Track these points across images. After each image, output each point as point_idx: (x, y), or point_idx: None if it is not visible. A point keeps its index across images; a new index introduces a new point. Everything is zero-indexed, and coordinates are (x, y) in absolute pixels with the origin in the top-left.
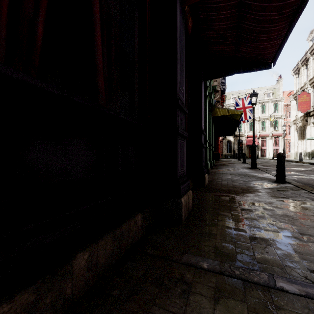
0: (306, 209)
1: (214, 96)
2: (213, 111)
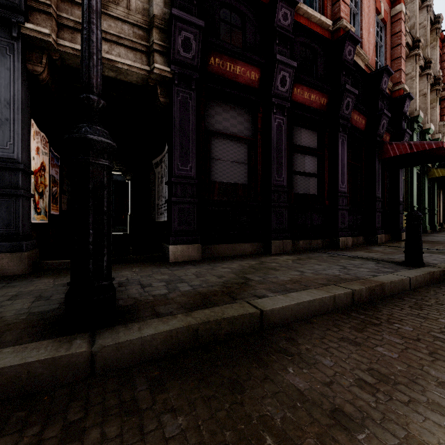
0: None
1: None
2: (428, 172)
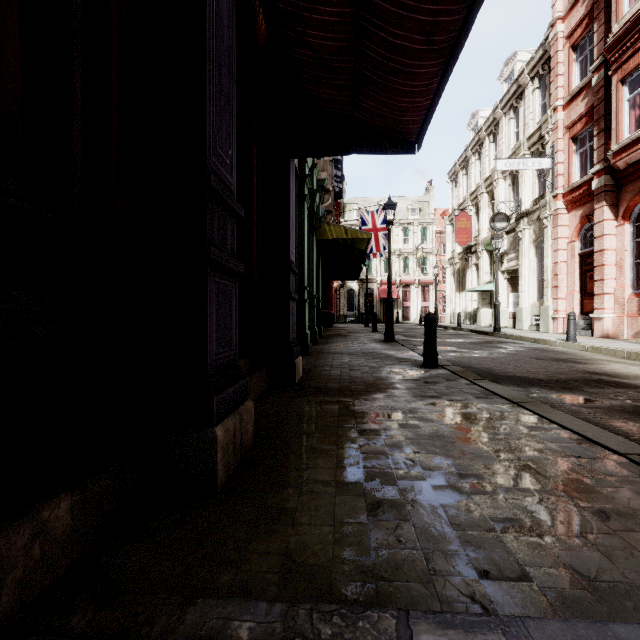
0: (468, 417)
1: (322, 201)
2: (318, 228)
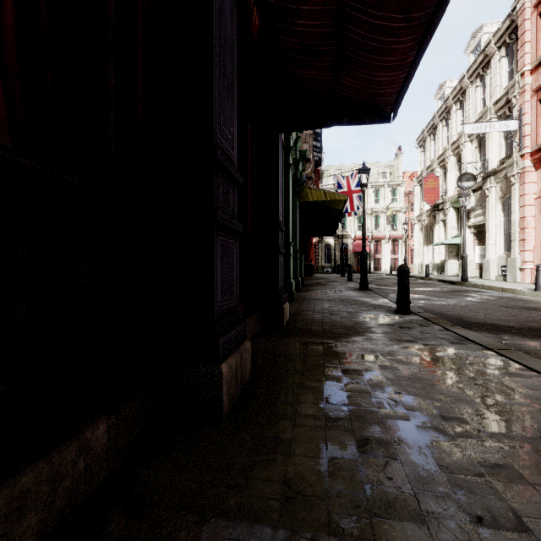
0: (445, 361)
1: (304, 169)
2: (301, 192)
